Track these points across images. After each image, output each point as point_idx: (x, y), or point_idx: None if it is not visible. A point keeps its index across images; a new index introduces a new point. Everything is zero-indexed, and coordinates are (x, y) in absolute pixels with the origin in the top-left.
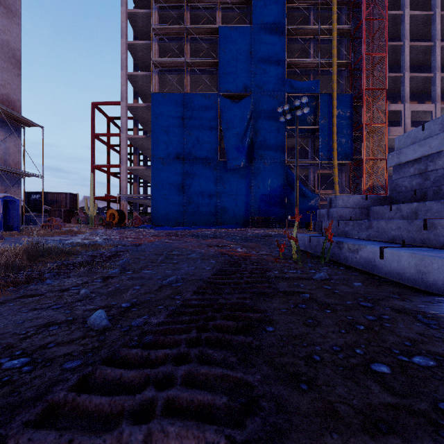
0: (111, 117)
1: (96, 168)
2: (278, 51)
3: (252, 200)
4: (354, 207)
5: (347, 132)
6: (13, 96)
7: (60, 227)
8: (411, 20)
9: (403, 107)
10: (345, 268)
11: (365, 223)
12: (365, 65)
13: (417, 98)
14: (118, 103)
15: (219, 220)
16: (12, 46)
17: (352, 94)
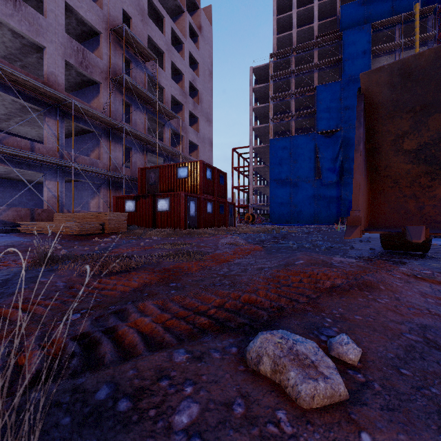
0: (240, 153)
1: (234, 188)
2: None
3: (342, 205)
4: None
5: None
6: (210, 161)
7: None
8: None
9: None
10: None
11: None
12: None
13: None
14: (248, 147)
15: (316, 220)
16: (210, 138)
17: None
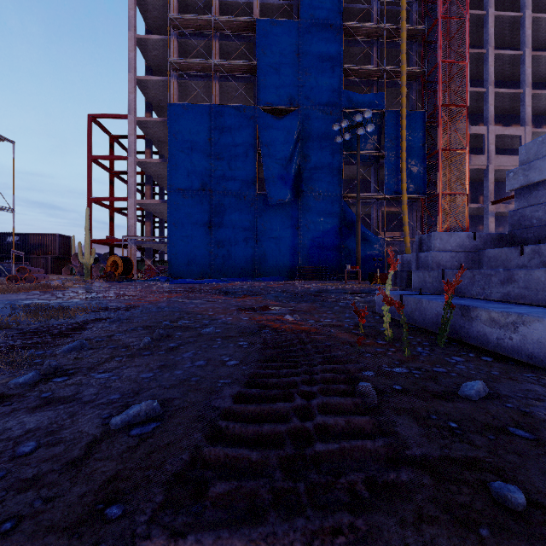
0: (115, 135)
1: (94, 201)
2: (333, 54)
3: (300, 244)
4: (457, 250)
5: (419, 160)
6: None
7: (35, 279)
8: (496, 23)
9: (486, 131)
10: (494, 360)
11: (500, 273)
12: (441, 75)
13: (501, 120)
14: (125, 116)
15: (257, 271)
16: None
17: (425, 111)
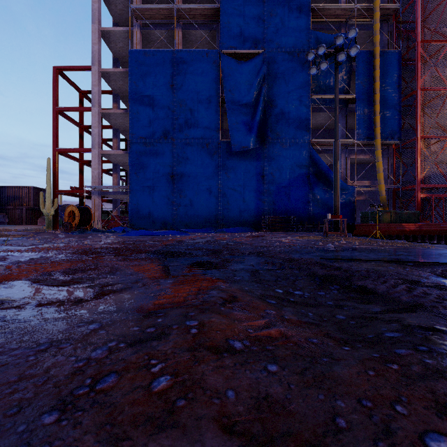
0: (84, 91)
1: (60, 153)
2: None
3: (265, 193)
4: None
5: (394, 103)
6: None
7: None
8: None
9: None
10: None
11: None
12: (420, 9)
13: None
14: (89, 68)
15: (221, 221)
16: None
17: (400, 50)
